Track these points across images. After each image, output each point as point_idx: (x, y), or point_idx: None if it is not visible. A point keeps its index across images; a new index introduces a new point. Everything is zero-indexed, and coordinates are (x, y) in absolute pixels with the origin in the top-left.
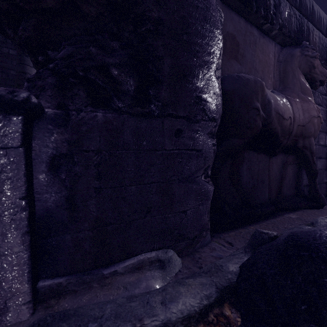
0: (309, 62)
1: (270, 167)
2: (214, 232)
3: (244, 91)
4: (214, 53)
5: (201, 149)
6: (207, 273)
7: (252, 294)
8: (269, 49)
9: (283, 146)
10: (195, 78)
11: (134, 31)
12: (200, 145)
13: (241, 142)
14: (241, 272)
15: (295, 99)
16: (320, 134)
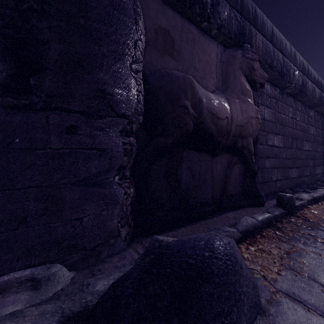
0: (250, 64)
1: (213, 167)
2: (140, 236)
3: (171, 87)
4: (124, 44)
5: (105, 148)
6: (68, 295)
7: (101, 320)
8: (211, 48)
9: (223, 146)
10: (98, 69)
11: (17, 8)
12: (104, 144)
13: (169, 141)
14: (107, 291)
15: (234, 99)
16: (269, 134)
